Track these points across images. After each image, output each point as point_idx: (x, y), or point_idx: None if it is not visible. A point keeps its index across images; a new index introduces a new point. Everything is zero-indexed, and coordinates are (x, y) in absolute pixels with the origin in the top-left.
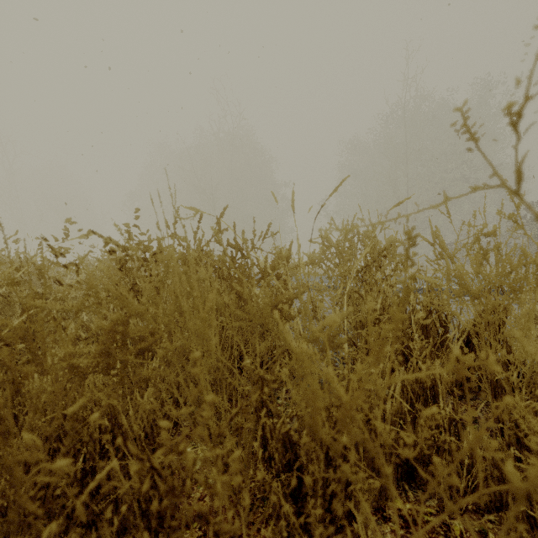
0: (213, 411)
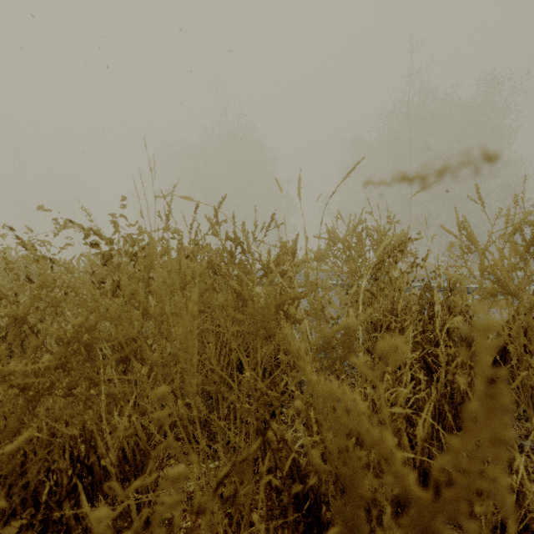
0: (182, 494)
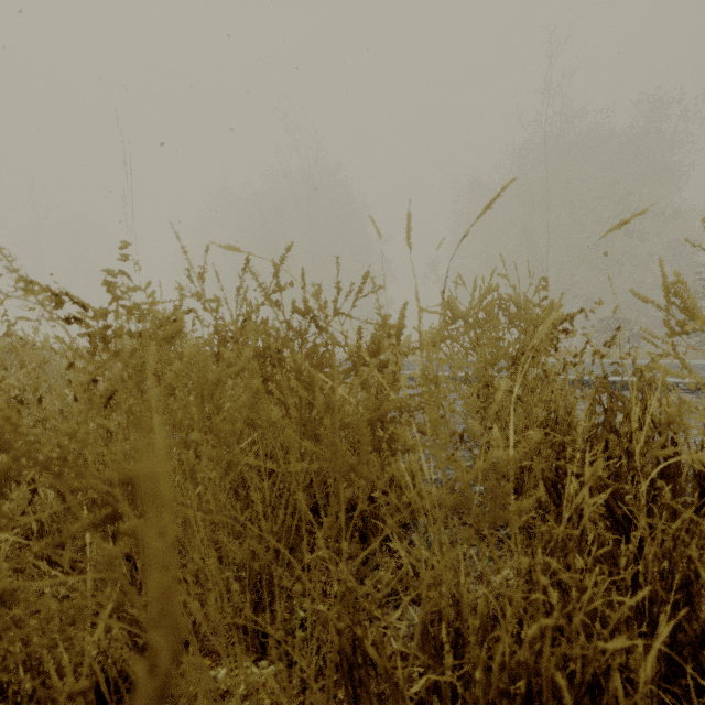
0: None
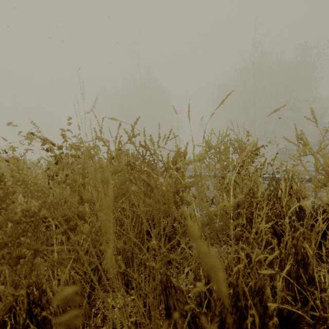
0: None
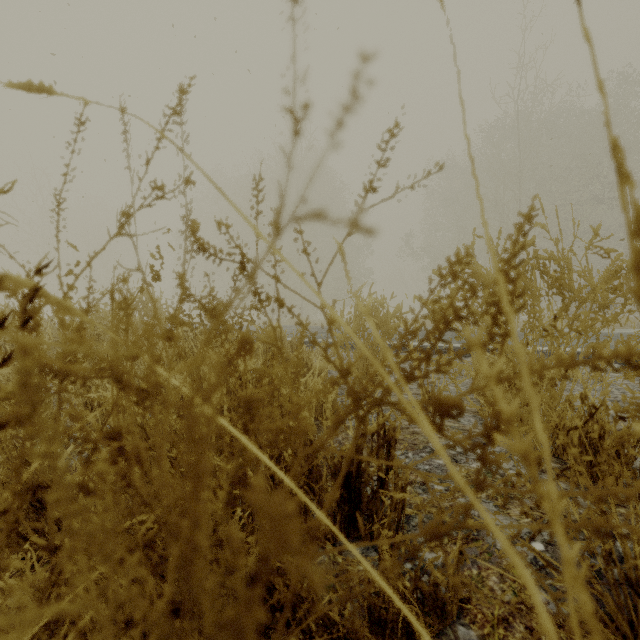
0: None
